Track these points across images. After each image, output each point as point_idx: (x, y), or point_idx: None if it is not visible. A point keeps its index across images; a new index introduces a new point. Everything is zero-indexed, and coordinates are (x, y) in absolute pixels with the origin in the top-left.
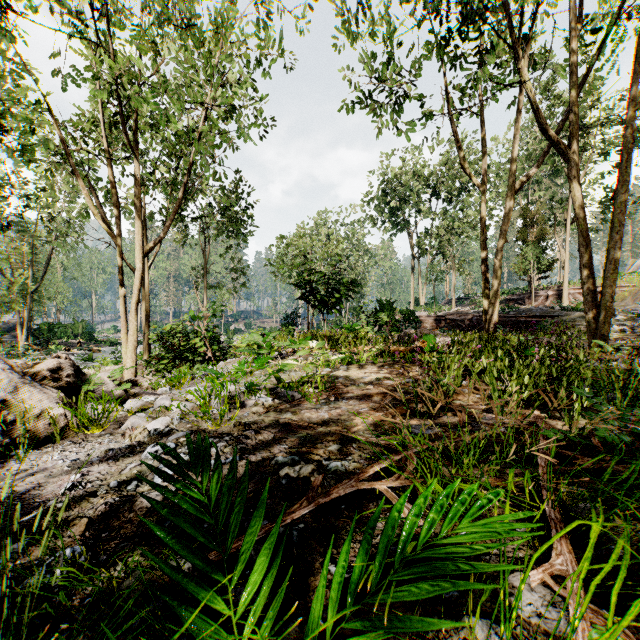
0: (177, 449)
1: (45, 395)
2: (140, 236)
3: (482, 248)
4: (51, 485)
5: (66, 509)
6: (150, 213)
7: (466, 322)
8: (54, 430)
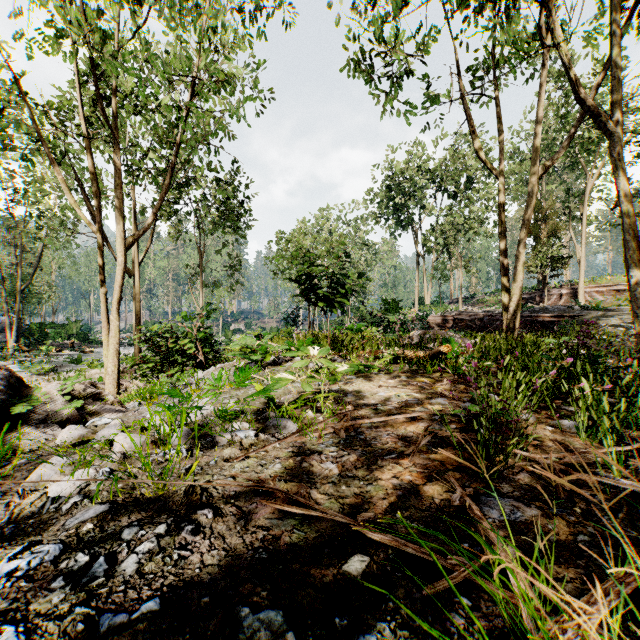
0: (59, 562)
1: None
2: (122, 227)
3: (502, 240)
4: None
5: None
6: (143, 207)
7: (477, 322)
8: None
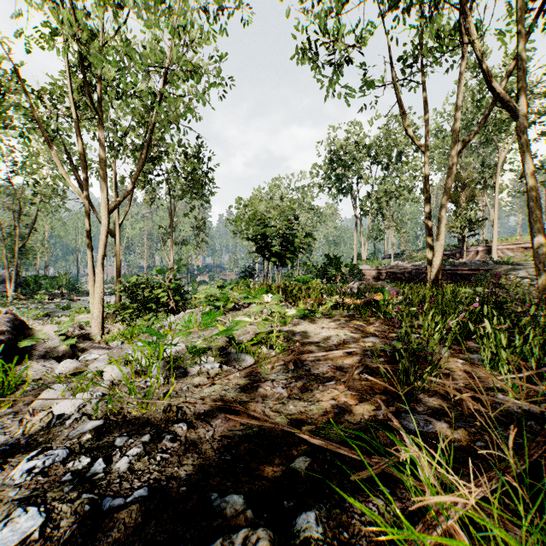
0: (67, 462)
1: None
2: (106, 194)
3: (426, 205)
4: None
5: None
6: (122, 177)
7: (406, 275)
8: None
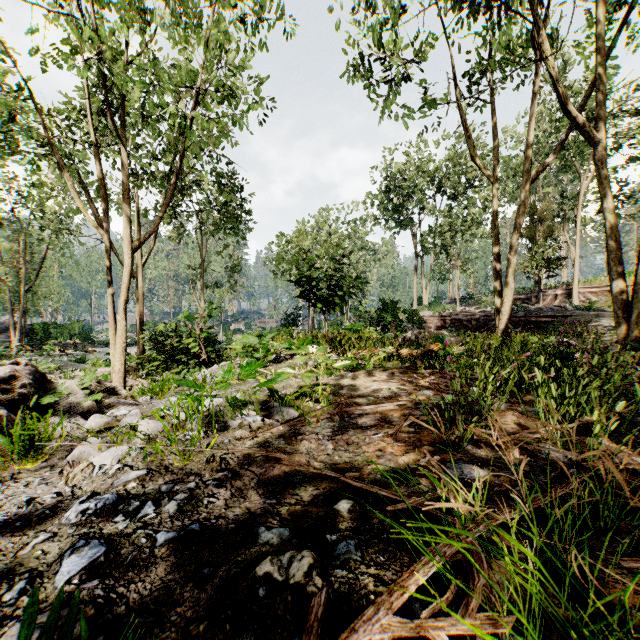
0: (117, 505)
1: None
2: (129, 230)
3: (494, 243)
4: None
5: None
6: (145, 209)
7: (473, 322)
8: None
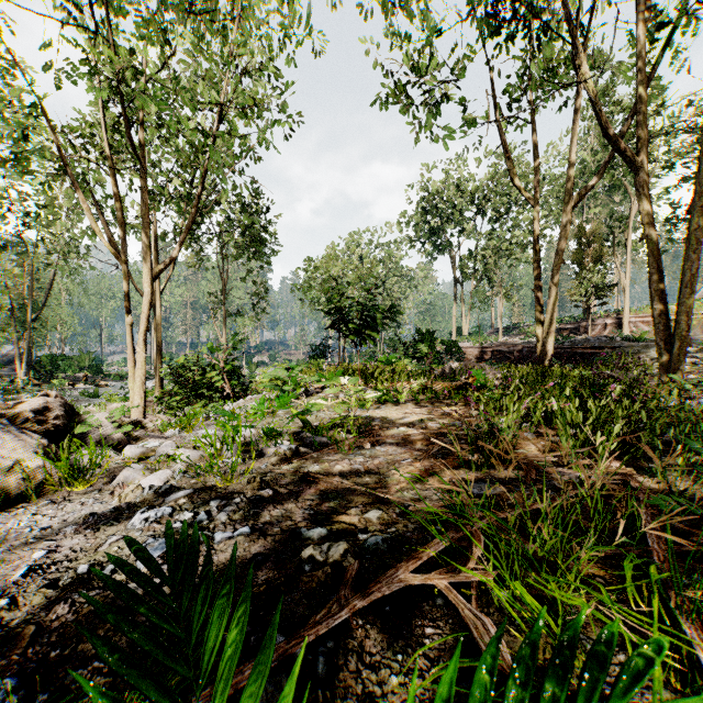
0: (173, 515)
1: (21, 443)
2: (149, 257)
3: (535, 270)
4: (6, 566)
5: (12, 608)
6: (163, 232)
7: (515, 354)
8: (24, 488)
